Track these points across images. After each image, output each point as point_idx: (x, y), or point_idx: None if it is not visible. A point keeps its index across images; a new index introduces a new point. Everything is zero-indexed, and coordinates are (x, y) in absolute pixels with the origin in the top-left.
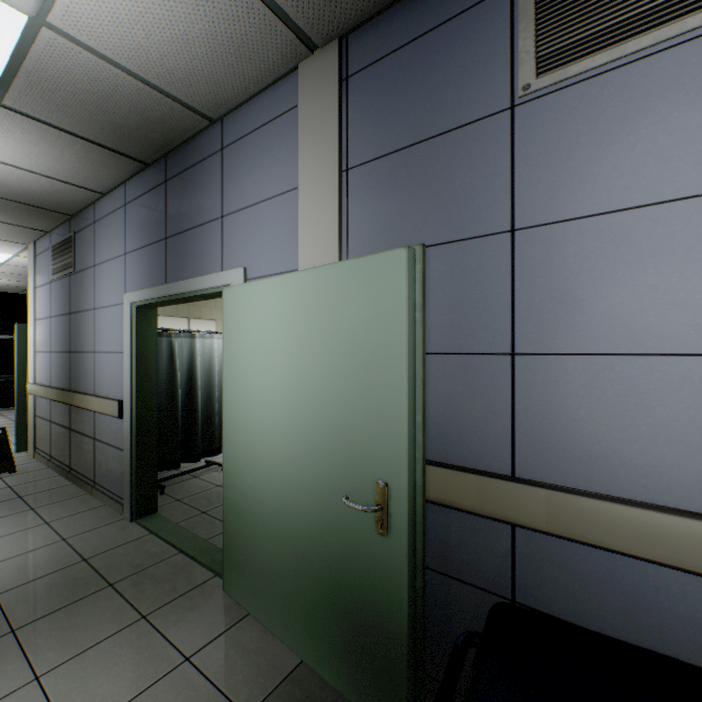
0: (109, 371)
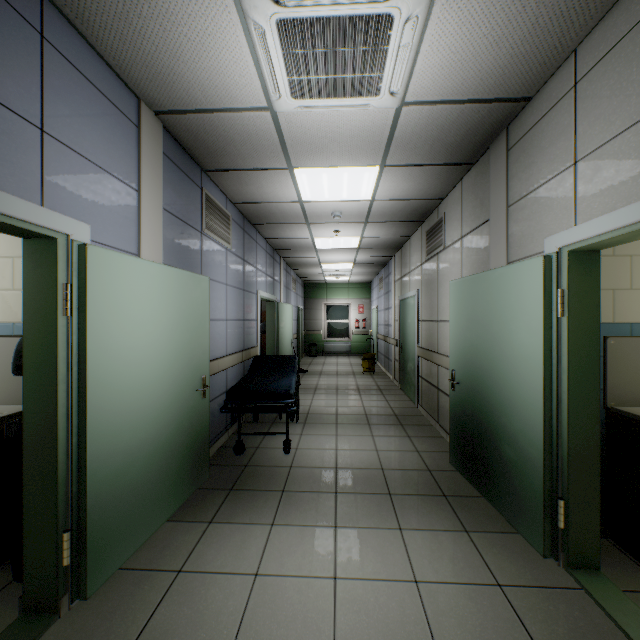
0: None
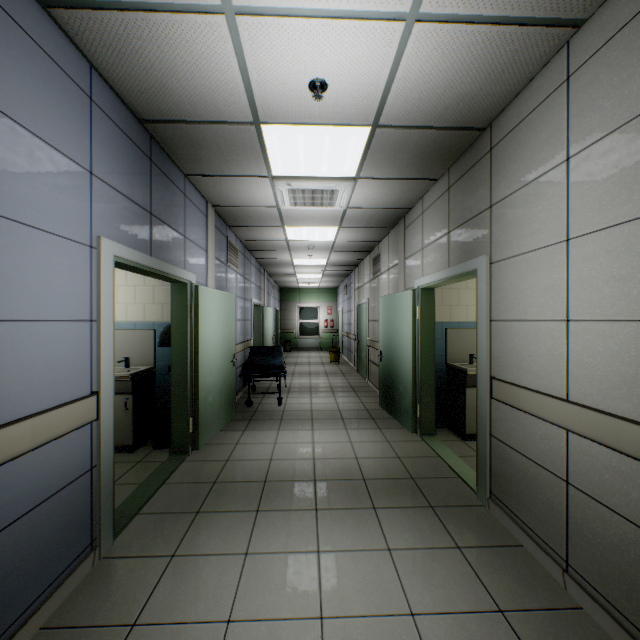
0: (41, 358)
